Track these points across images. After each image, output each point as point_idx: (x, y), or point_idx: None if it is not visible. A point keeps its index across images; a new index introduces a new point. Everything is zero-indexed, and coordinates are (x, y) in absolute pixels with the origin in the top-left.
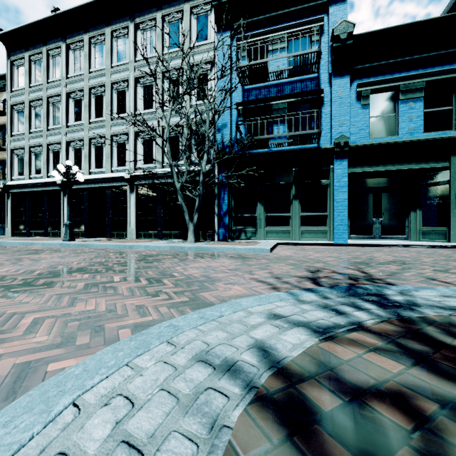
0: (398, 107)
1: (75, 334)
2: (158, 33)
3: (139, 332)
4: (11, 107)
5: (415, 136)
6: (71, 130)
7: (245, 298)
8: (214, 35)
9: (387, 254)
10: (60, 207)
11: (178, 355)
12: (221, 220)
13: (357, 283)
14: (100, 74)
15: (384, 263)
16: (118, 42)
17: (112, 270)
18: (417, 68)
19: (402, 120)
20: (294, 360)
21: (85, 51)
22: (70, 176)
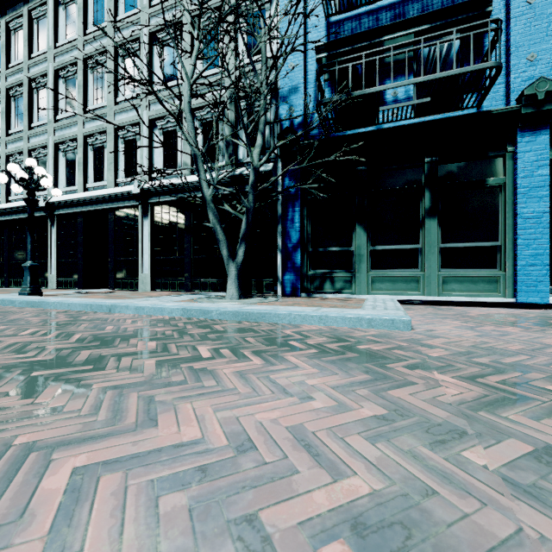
0: None
1: None
2: None
3: None
4: None
5: None
6: (60, 126)
7: None
8: None
9: None
10: (46, 243)
11: None
12: (289, 259)
13: None
14: (100, 35)
15: None
16: None
17: None
18: None
19: None
20: None
21: (79, 3)
22: (32, 185)
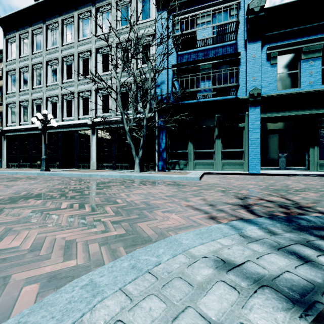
0: (300, 65)
1: None
2: (113, 14)
3: (48, 291)
4: (6, 73)
5: (314, 88)
6: (49, 89)
7: (184, 232)
8: (155, 15)
9: (297, 182)
10: (41, 146)
11: None
12: (160, 155)
13: (290, 211)
14: (70, 46)
15: (300, 191)
16: (83, 22)
17: (65, 196)
18: (316, 33)
19: (303, 75)
20: None
21: (59, 30)
22: (46, 122)
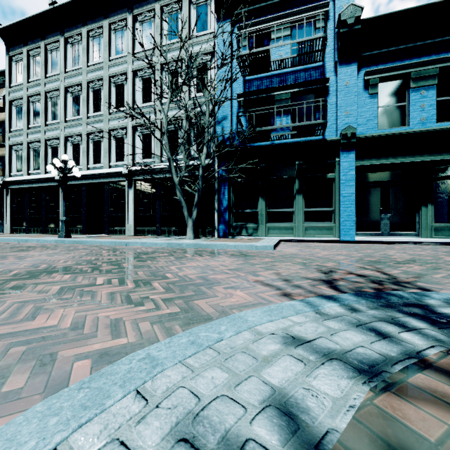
0: (409, 95)
1: (10, 369)
2: (157, 24)
3: (102, 366)
4: (9, 103)
5: (427, 126)
6: (69, 125)
7: (251, 309)
8: (214, 25)
9: (402, 252)
10: (58, 203)
11: (147, 425)
12: (222, 216)
13: (383, 287)
14: (98, 67)
15: (403, 263)
16: (116, 34)
17: (98, 270)
18: (429, 53)
19: (413, 110)
20: (341, 434)
21: (83, 45)
22: (66, 171)
